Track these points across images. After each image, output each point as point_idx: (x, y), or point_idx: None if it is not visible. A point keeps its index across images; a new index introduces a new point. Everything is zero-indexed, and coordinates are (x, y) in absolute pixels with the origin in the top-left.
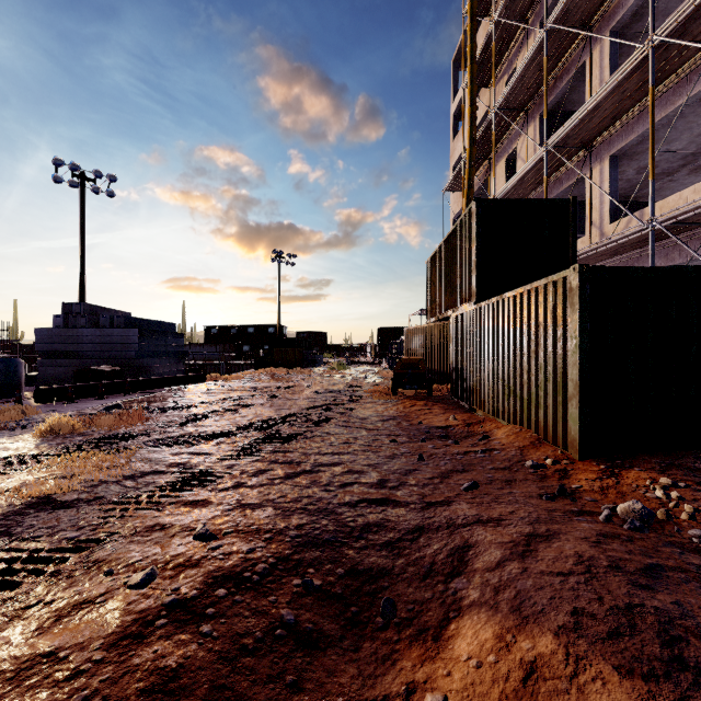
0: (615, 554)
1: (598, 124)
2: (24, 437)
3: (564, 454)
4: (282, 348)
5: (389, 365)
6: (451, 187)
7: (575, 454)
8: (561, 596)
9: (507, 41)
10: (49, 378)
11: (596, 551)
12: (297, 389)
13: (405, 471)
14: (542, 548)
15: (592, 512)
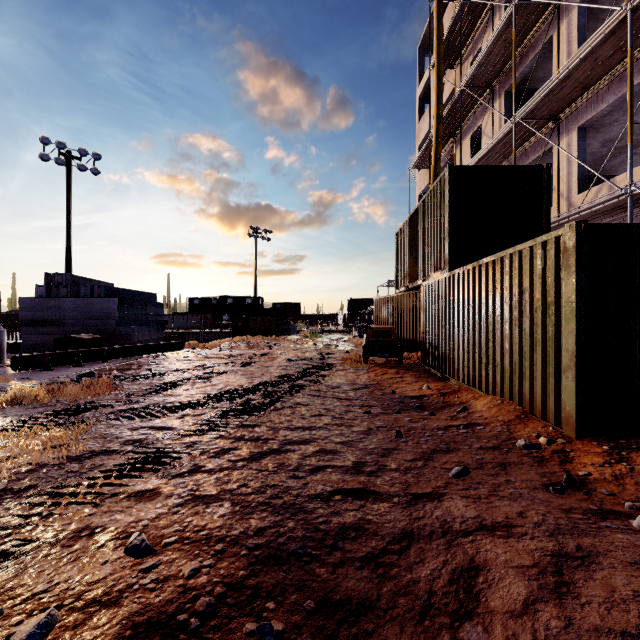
0: None
1: (568, 94)
2: None
3: (557, 430)
4: (257, 318)
5: (358, 333)
6: (418, 165)
7: (571, 431)
8: None
9: (473, 22)
10: (33, 346)
11: None
12: (270, 356)
13: (383, 451)
14: (582, 580)
15: (616, 512)
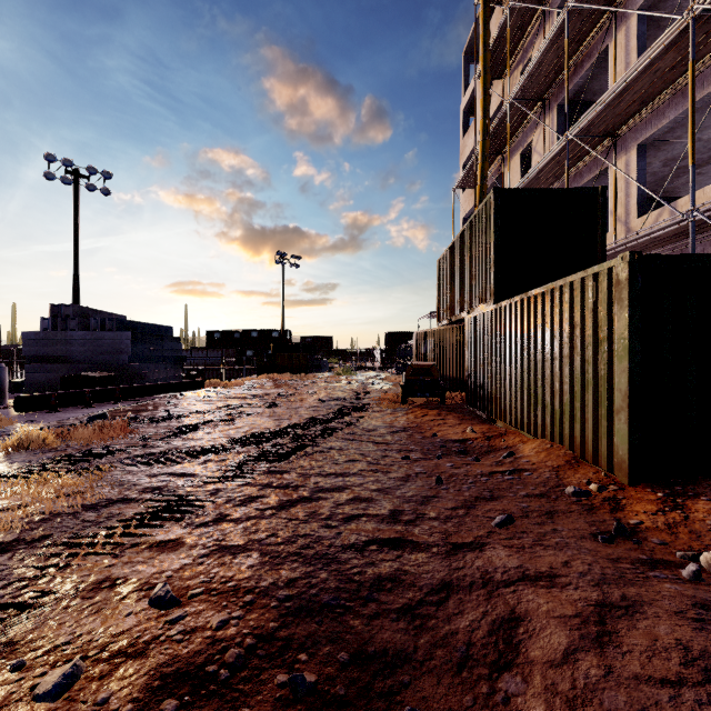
0: None
1: (625, 109)
2: None
3: (609, 476)
4: (285, 353)
5: (397, 370)
6: (462, 185)
7: (624, 477)
8: None
9: (522, 28)
10: (37, 384)
11: (706, 639)
12: (300, 396)
13: (422, 498)
14: (624, 629)
15: (666, 561)
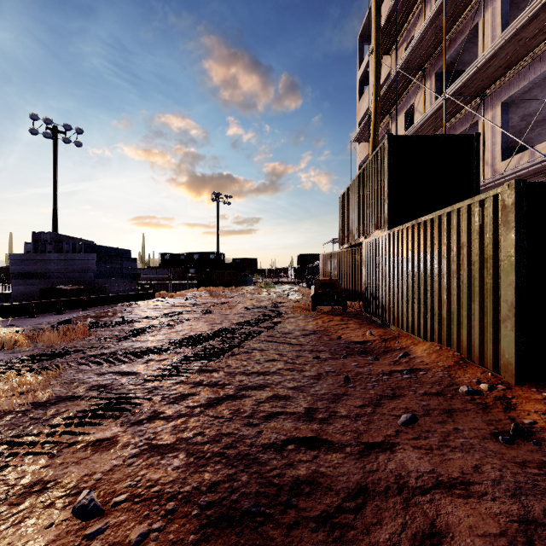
0: None
1: (493, 73)
2: None
3: (496, 376)
4: (219, 271)
5: (306, 284)
6: (358, 139)
7: (510, 378)
8: None
9: (407, 13)
10: (21, 295)
11: None
12: (230, 305)
13: (333, 396)
14: None
15: None
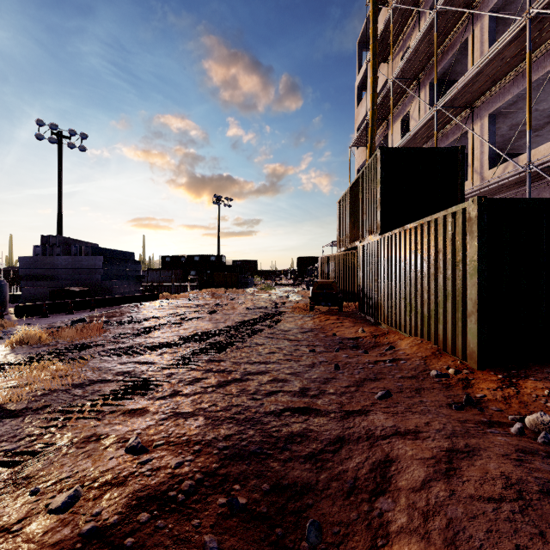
0: (541, 475)
1: (480, 87)
2: None
3: (463, 363)
4: (220, 273)
5: (306, 286)
6: (356, 144)
7: (474, 364)
8: (498, 529)
9: (402, 23)
10: (31, 297)
11: (522, 472)
12: (232, 306)
13: (324, 379)
14: (465, 466)
15: (501, 422)
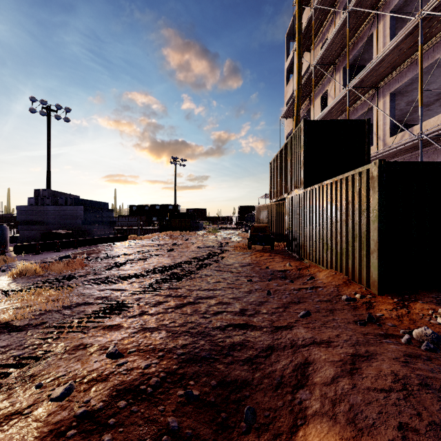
0: (421, 373)
1: (383, 72)
2: (2, 278)
3: (367, 290)
4: (177, 219)
5: (245, 229)
6: (285, 116)
7: (376, 290)
8: (387, 411)
9: (322, 20)
10: (26, 238)
11: (407, 370)
12: (186, 245)
13: (259, 303)
14: (365, 366)
15: (394, 335)
